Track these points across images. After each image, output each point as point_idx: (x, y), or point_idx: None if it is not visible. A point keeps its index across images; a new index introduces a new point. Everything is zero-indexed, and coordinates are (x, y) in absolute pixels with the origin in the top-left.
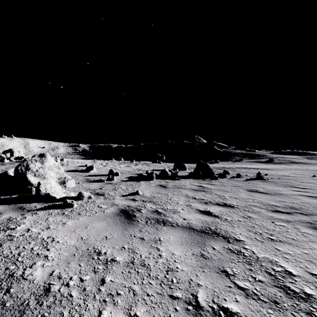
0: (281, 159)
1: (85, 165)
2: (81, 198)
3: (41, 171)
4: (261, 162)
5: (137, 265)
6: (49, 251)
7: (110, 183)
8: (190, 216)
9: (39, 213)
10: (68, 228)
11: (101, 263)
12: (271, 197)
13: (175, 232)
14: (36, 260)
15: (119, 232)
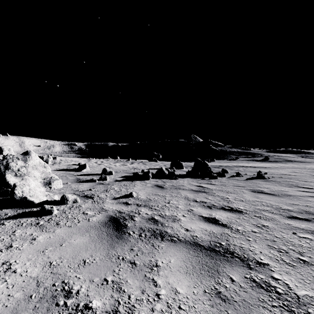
0: (276, 157)
1: (78, 163)
2: (65, 203)
3: (24, 170)
4: (256, 160)
5: None
6: None
7: (102, 183)
8: (193, 225)
9: (7, 223)
10: (36, 247)
11: None
12: (280, 199)
13: (176, 251)
14: None
15: (103, 252)
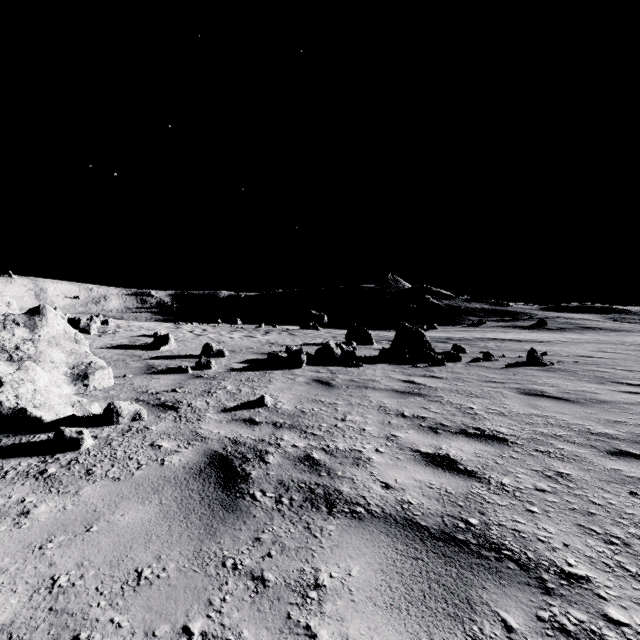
0: (562, 321)
1: (154, 333)
2: (114, 421)
3: (29, 349)
4: (522, 327)
5: None
6: None
7: (200, 376)
8: (401, 474)
9: None
10: (26, 534)
11: None
12: (584, 411)
13: (364, 543)
14: None
15: (187, 548)
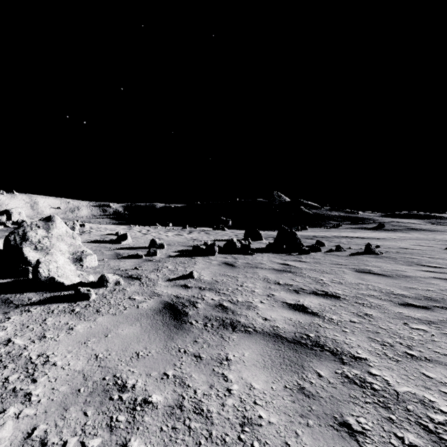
0: (395, 224)
1: (116, 233)
2: (105, 285)
3: (46, 242)
4: (367, 228)
5: (188, 413)
6: (36, 383)
7: (150, 260)
8: (274, 313)
9: (34, 310)
10: (75, 337)
11: (124, 408)
12: (392, 282)
13: (251, 343)
14: (8, 404)
15: (159, 344)
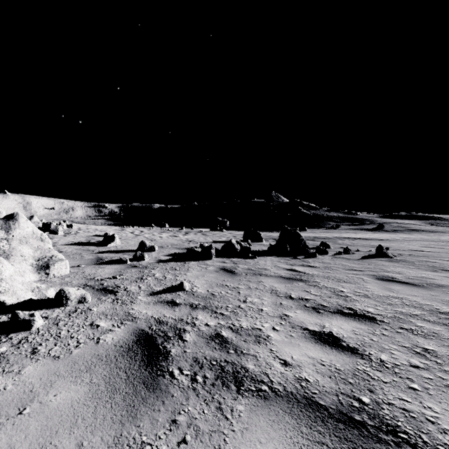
0: (395, 225)
1: (104, 234)
2: (64, 303)
3: (4, 246)
4: (366, 229)
5: None
6: None
7: (135, 266)
8: (295, 351)
9: None
10: None
11: None
12: (429, 294)
13: (271, 426)
14: None
15: (108, 433)
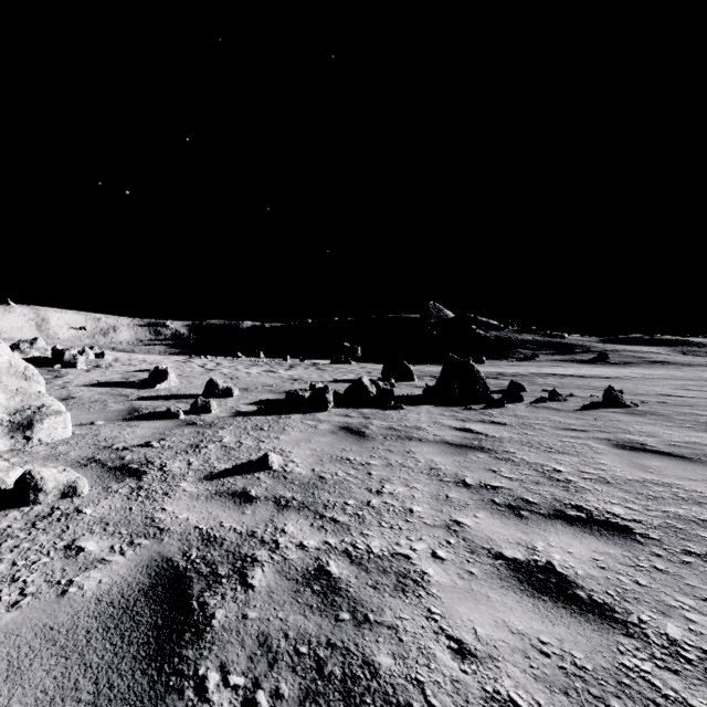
0: (625, 354)
1: (154, 368)
2: (30, 499)
3: None
4: (580, 361)
5: None
6: None
7: (192, 423)
8: (481, 614)
9: None
10: None
11: None
12: None
13: None
14: None
15: None
